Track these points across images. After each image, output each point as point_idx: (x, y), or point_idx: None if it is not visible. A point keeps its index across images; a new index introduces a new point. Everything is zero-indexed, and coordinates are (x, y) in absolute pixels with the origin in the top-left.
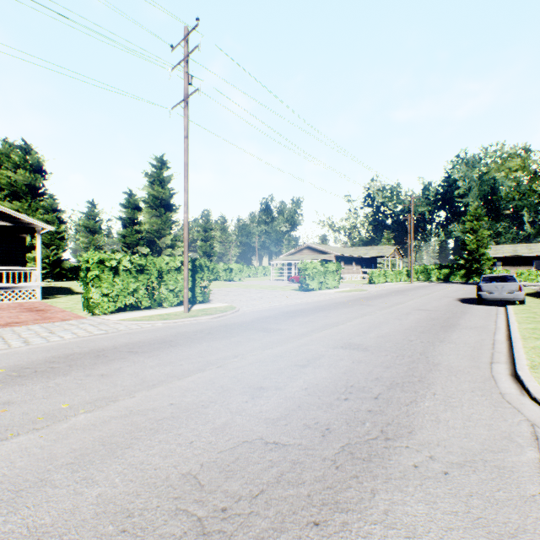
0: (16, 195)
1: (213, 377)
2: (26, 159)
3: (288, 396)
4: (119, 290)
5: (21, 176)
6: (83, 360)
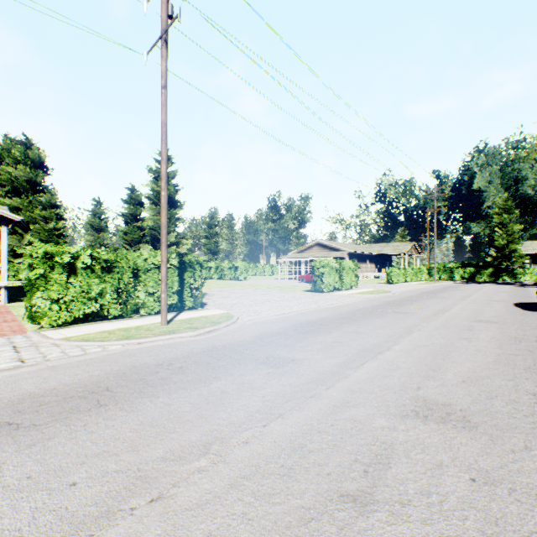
0: (17, 191)
1: None
2: (27, 154)
3: None
4: (75, 295)
5: (21, 172)
6: None
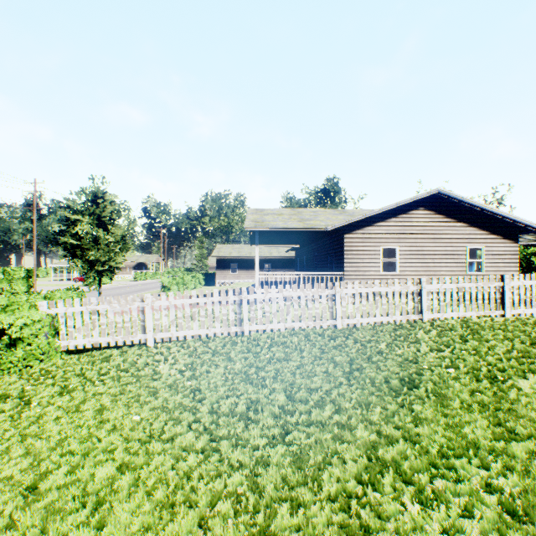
0: None
1: None
2: None
3: None
4: None
5: None
6: None
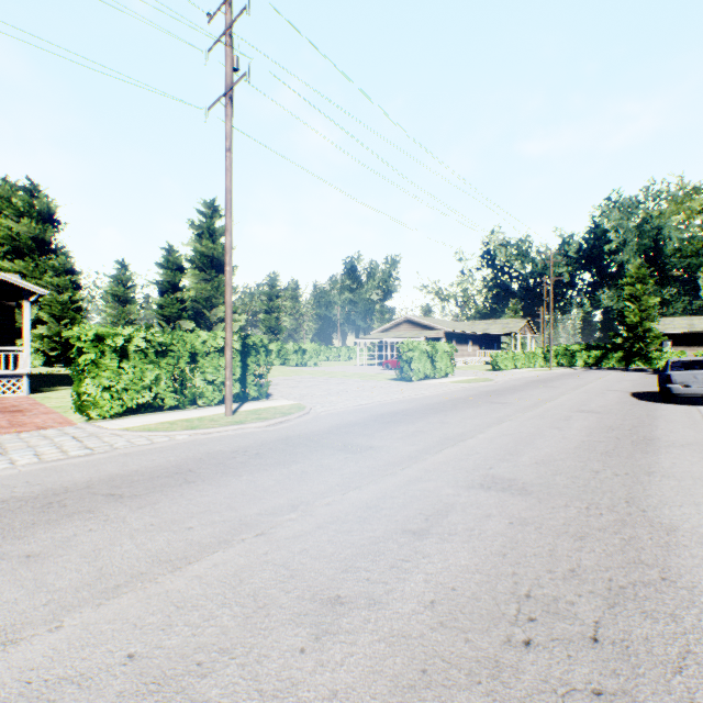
0: (19, 252)
1: (243, 565)
2: (32, 203)
3: (397, 633)
4: (128, 382)
5: (25, 227)
6: (14, 516)
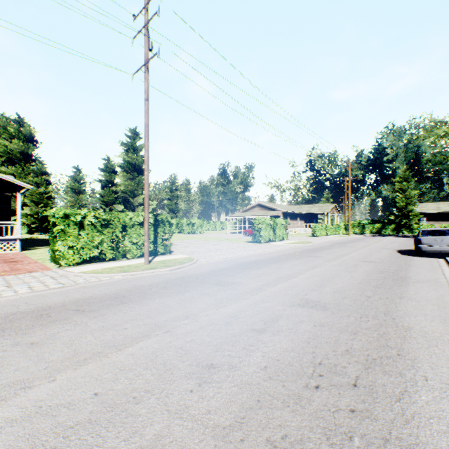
0: (12, 161)
1: (157, 348)
2: (20, 130)
3: (245, 382)
4: (84, 243)
5: (16, 145)
6: (21, 322)
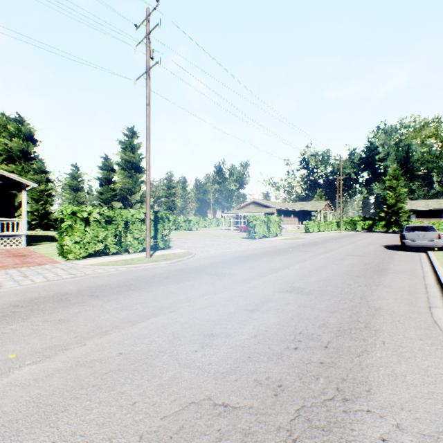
0: (12, 159)
1: (166, 323)
2: (20, 129)
3: (238, 345)
4: (89, 238)
5: (16, 143)
6: (45, 304)
